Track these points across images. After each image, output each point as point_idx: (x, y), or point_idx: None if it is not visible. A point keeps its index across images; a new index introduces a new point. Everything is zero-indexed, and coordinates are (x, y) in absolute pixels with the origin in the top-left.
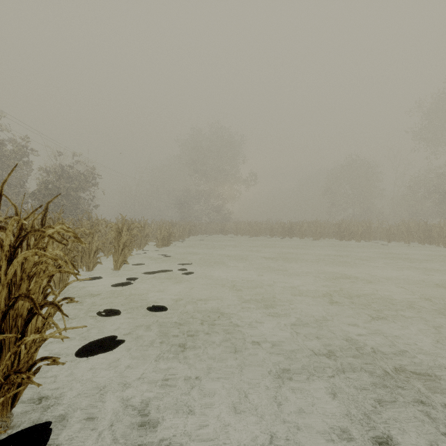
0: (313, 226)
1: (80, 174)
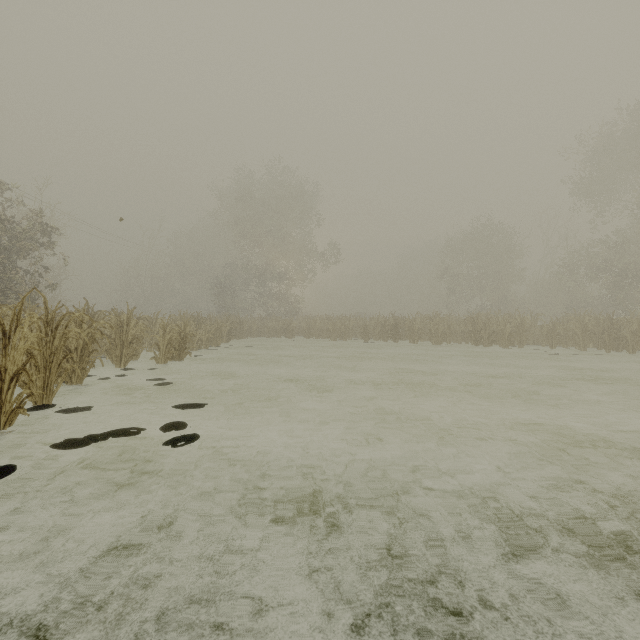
0: (431, 323)
1: (9, 223)
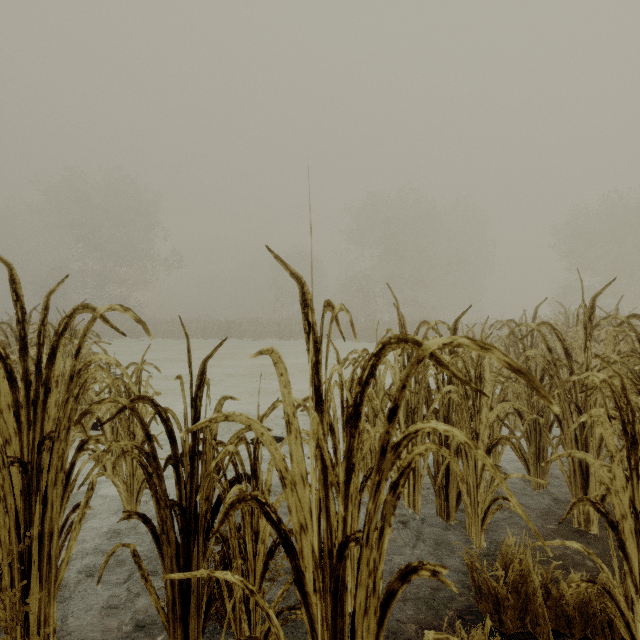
0: (253, 325)
1: None
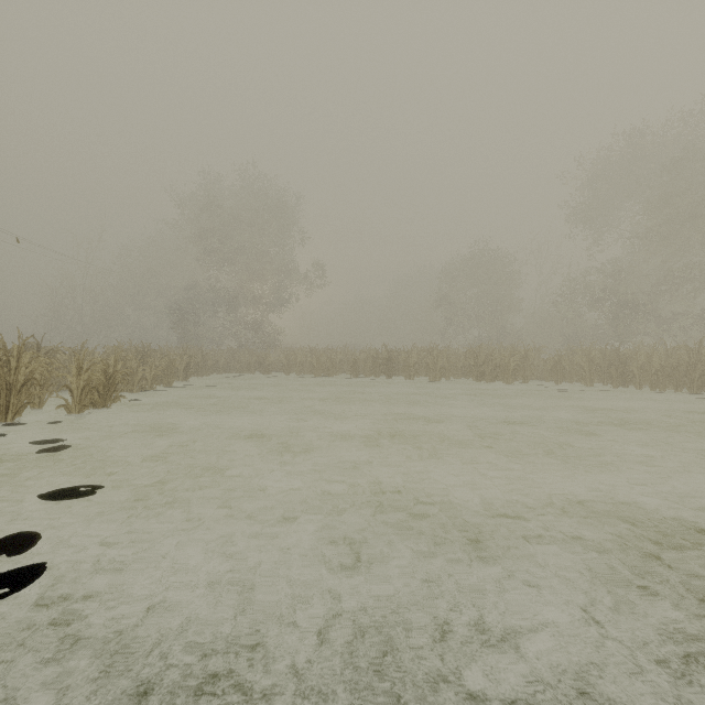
0: (429, 356)
1: None
